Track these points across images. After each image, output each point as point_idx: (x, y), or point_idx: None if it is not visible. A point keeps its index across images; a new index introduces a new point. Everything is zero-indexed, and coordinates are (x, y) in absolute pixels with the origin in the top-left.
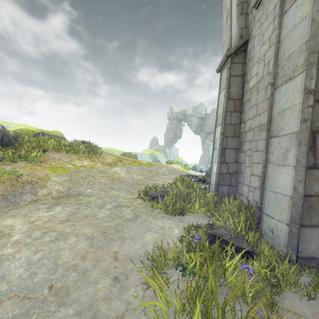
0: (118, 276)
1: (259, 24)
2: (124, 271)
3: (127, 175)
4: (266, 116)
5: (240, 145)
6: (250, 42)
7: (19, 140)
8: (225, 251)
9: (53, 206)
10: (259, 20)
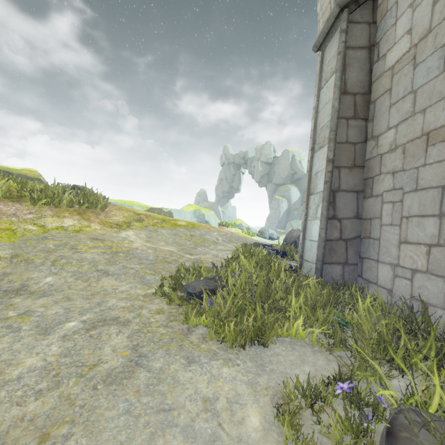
0: None
1: None
2: None
3: (147, 244)
4: None
5: (365, 184)
6: None
7: None
8: None
9: None
10: None
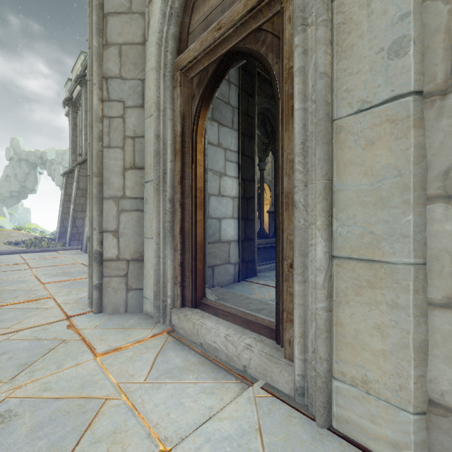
0: None
1: None
2: None
3: None
4: None
5: None
6: None
7: None
8: None
9: None
10: None
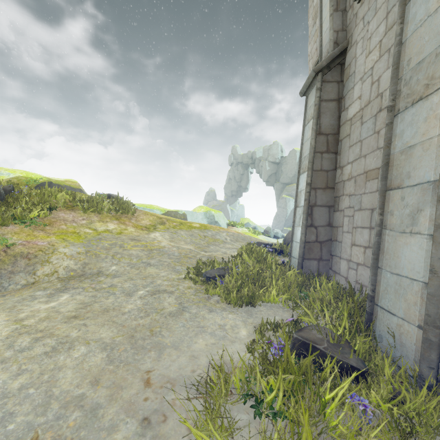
0: (149, 417)
1: (363, 23)
2: (160, 406)
3: (171, 243)
4: (376, 159)
5: (335, 201)
6: (350, 50)
7: (15, 194)
8: (320, 369)
9: (57, 292)
10: (363, 18)
